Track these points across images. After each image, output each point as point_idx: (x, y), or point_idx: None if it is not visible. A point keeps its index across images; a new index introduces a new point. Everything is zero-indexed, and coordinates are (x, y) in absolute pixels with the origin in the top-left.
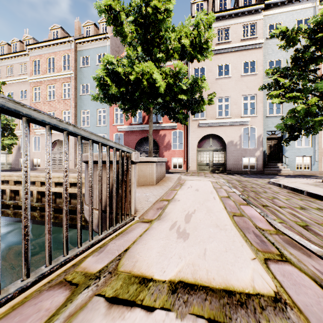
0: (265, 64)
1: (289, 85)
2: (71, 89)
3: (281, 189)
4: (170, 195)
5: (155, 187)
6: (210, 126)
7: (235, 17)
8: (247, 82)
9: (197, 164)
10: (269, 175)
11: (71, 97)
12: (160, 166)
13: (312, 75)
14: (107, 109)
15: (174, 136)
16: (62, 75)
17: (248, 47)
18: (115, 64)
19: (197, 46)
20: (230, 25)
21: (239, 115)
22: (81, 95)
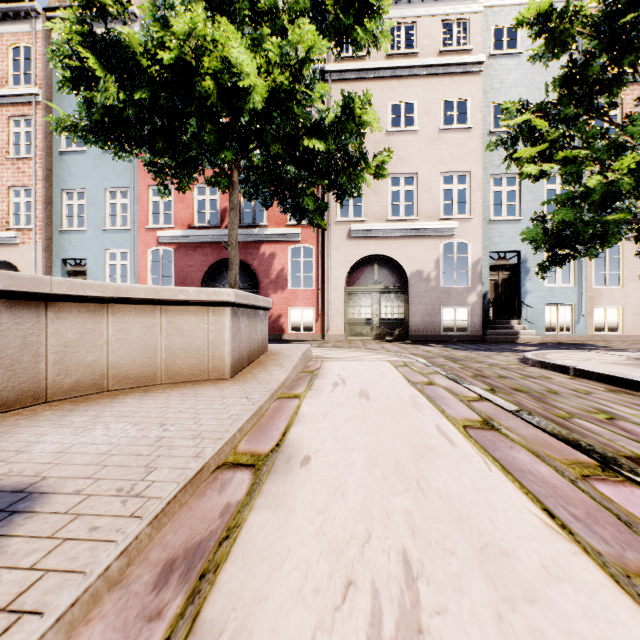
0: (487, 109)
1: (557, 137)
2: (34, 133)
3: (577, 379)
4: (273, 423)
5: (223, 389)
6: (375, 238)
7: (428, 2)
8: (452, 144)
9: (345, 322)
10: (503, 345)
11: (36, 153)
12: (250, 321)
13: (602, 119)
14: (132, 190)
15: (296, 261)
16: (10, 97)
17: (453, 69)
18: (114, 14)
19: (353, 2)
20: (416, 19)
21: (435, 215)
22: (63, 150)
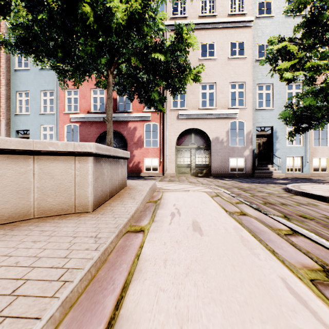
0: (255, 47)
1: (303, 56)
2: None
3: None
4: (112, 276)
5: (80, 224)
6: (192, 119)
7: None
8: (235, 66)
9: (175, 166)
10: (266, 179)
11: (0, 70)
12: (112, 167)
13: (328, 46)
14: (56, 91)
15: (148, 132)
16: None
17: (236, 25)
18: None
19: None
20: None
21: (226, 106)
22: (16, 69)
